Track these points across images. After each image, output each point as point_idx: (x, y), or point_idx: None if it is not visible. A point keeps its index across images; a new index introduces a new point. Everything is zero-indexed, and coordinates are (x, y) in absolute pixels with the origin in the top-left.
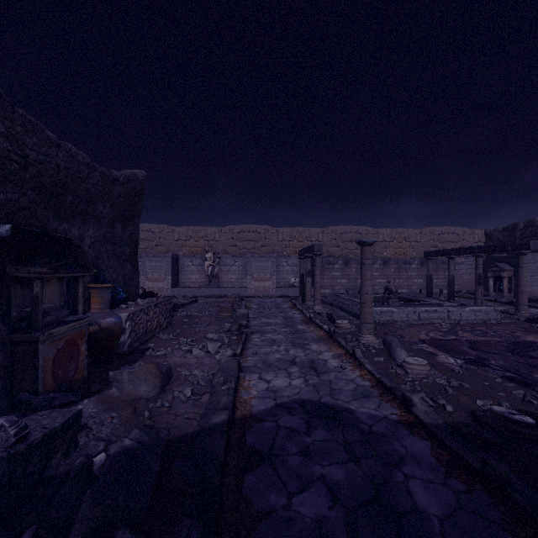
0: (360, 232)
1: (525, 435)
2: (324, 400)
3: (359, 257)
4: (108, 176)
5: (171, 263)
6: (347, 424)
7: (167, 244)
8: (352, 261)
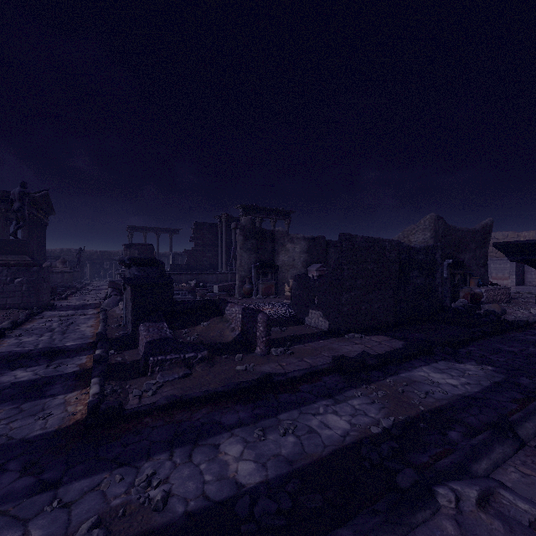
0: None
1: None
2: None
3: None
4: (474, 231)
5: (515, 265)
6: None
7: None
8: None
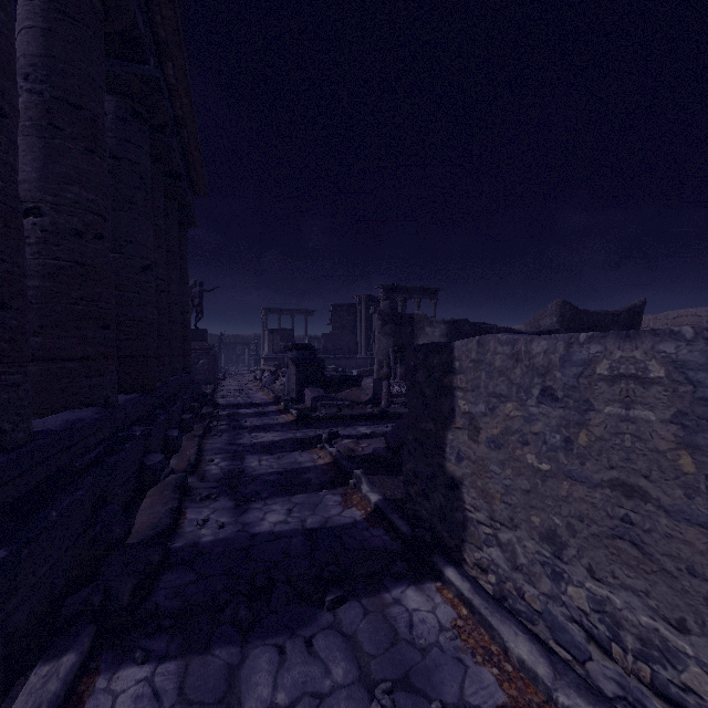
0: None
1: None
2: None
3: None
4: (616, 314)
5: None
6: None
7: None
8: None
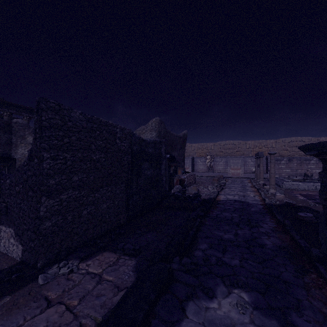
0: (303, 140)
1: (290, 205)
2: (242, 200)
3: (302, 156)
4: (179, 137)
5: (191, 161)
6: (245, 203)
7: (189, 152)
8: (294, 159)
